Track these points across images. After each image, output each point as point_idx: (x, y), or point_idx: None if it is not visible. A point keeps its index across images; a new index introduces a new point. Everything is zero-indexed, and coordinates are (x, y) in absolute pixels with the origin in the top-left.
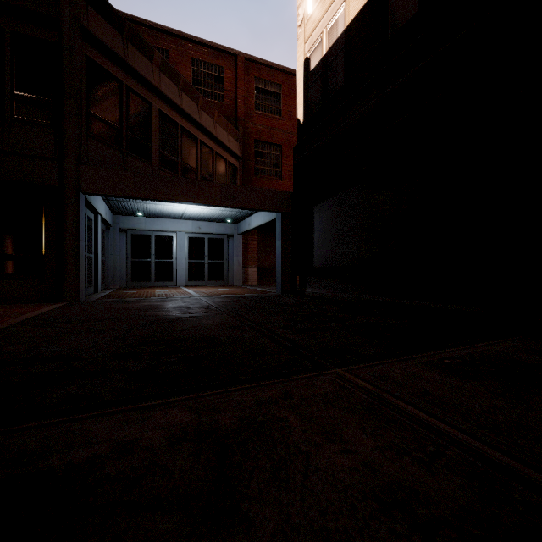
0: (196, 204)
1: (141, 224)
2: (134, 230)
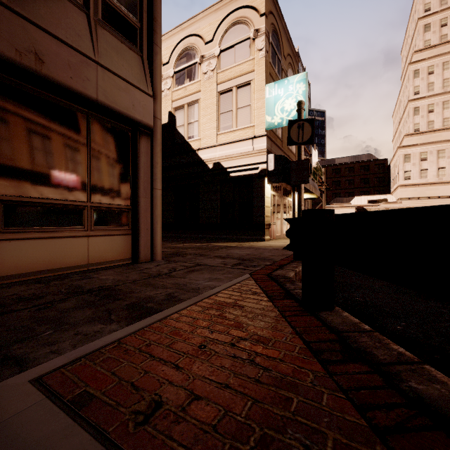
0: None
1: None
2: None
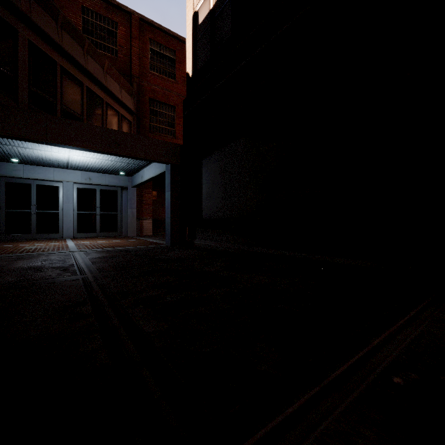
0: (69, 147)
1: (18, 172)
2: (9, 178)
